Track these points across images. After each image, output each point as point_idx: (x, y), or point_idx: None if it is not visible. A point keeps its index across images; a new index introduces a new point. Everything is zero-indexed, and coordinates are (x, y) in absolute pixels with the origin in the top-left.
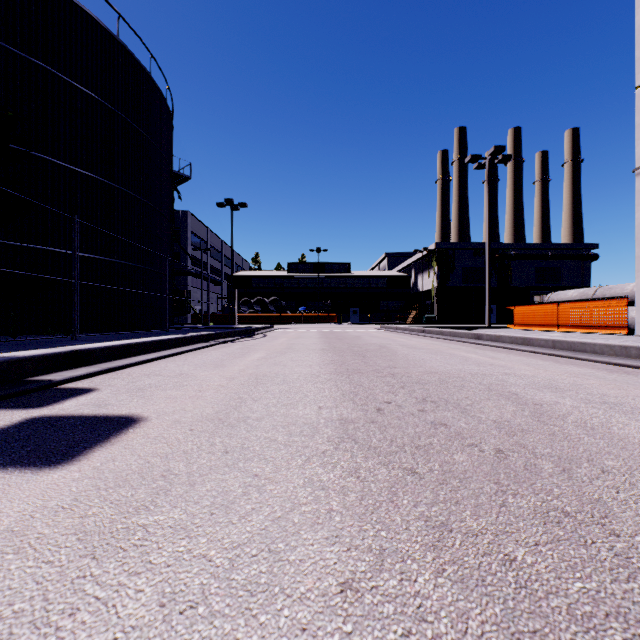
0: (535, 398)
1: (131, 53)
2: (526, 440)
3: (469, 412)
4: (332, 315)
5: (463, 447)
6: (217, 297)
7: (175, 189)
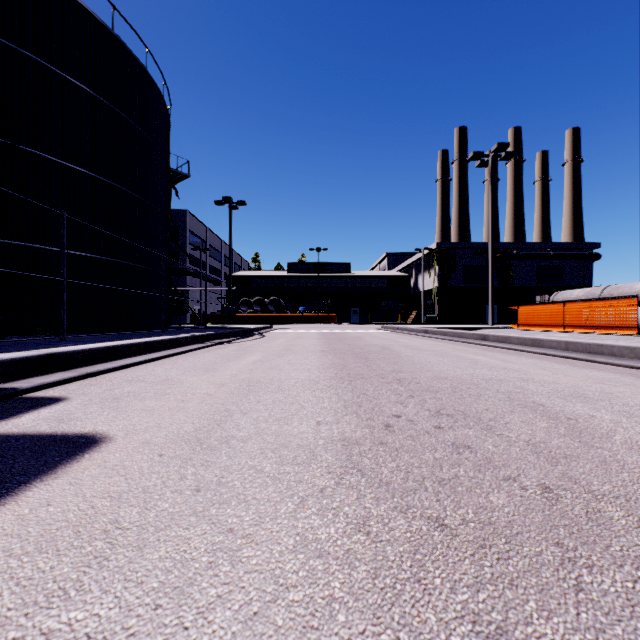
0: (566, 410)
1: (126, 47)
2: (575, 471)
3: (494, 429)
4: (332, 315)
5: (499, 482)
6: (216, 297)
7: (173, 187)
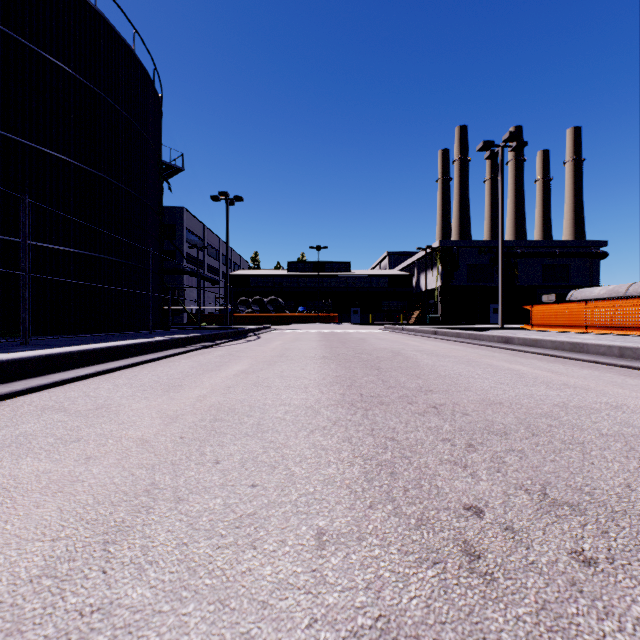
0: None
1: (111, 25)
2: None
3: None
4: (332, 315)
5: None
6: (214, 296)
7: (165, 180)
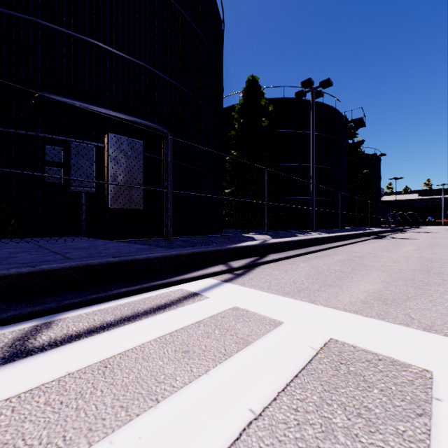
0: None
1: None
2: None
3: None
4: None
5: None
6: None
7: None
